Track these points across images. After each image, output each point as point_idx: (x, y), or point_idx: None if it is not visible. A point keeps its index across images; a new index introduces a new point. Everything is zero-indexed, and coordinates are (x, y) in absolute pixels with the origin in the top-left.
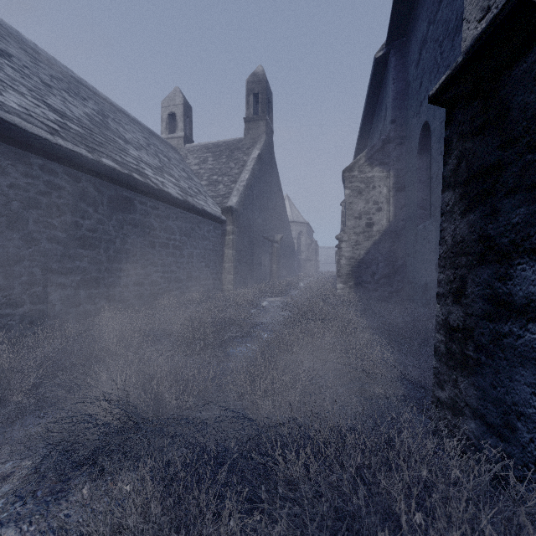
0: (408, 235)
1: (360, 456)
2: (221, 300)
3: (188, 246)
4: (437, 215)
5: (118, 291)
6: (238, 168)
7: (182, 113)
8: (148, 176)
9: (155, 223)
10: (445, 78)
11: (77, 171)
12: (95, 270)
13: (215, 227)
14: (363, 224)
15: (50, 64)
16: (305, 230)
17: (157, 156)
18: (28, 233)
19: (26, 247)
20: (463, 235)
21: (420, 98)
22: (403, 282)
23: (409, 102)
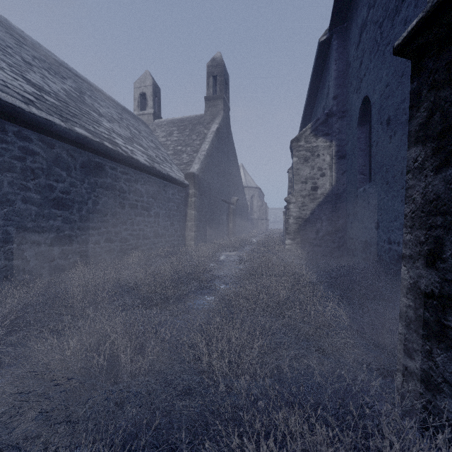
0: (348, 197)
1: (331, 448)
2: (184, 254)
3: (154, 207)
4: (377, 179)
5: (90, 248)
6: (199, 140)
7: (151, 93)
8: (119, 144)
9: (124, 186)
10: (416, 22)
11: (51, 138)
12: (69, 228)
13: (179, 190)
14: (308, 188)
15: (35, 47)
16: (257, 194)
17: (129, 128)
18: (3, 194)
19: (1, 207)
20: (438, 193)
21: (360, 75)
22: (344, 239)
23: (350, 80)
